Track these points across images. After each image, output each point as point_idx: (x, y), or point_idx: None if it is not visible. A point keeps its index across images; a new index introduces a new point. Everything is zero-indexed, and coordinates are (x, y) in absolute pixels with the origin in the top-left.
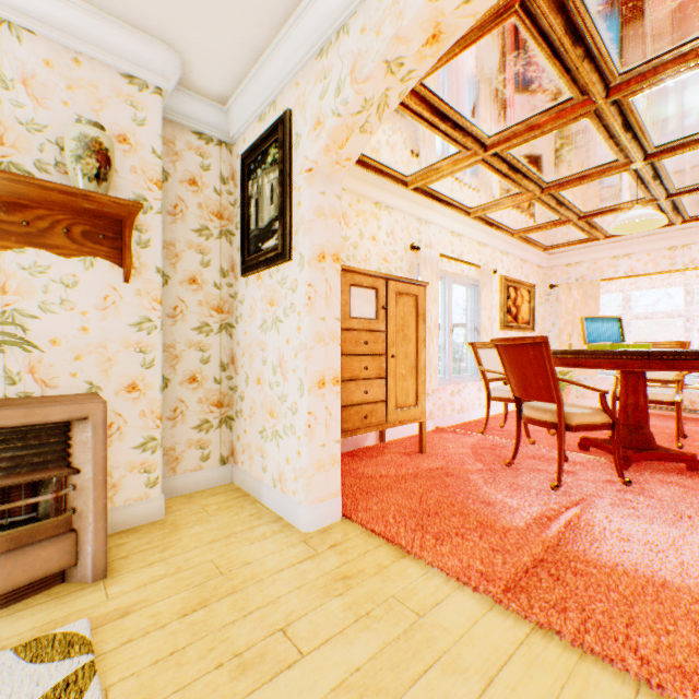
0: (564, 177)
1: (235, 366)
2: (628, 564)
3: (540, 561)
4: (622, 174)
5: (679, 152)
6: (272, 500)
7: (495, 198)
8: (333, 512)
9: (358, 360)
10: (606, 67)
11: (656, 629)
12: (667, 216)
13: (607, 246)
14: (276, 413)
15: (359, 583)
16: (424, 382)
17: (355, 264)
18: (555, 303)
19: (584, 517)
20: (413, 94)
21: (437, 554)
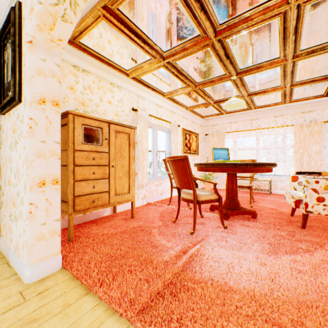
0: (204, 80)
1: (1, 173)
2: (214, 278)
3: (169, 284)
4: (228, 82)
5: (250, 73)
6: (13, 261)
7: (175, 88)
8: (53, 266)
9: (88, 169)
10: (213, 18)
11: (217, 326)
12: (249, 105)
13: (228, 117)
14: (16, 204)
15: (41, 325)
16: (134, 180)
17: (97, 115)
18: (207, 142)
19: (201, 249)
20: (115, 15)
21: (109, 289)
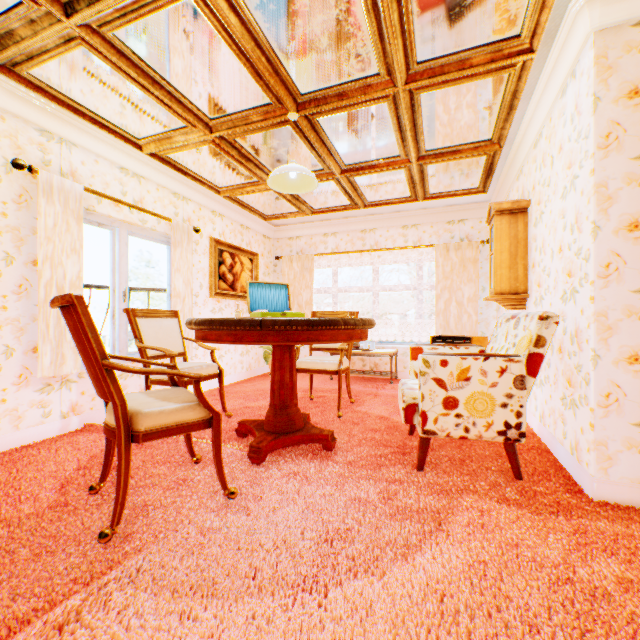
0: (227, 115)
1: None
2: None
3: None
4: (289, 128)
5: (326, 109)
6: None
7: (161, 128)
8: None
9: None
10: None
11: None
12: (352, 197)
13: (320, 223)
14: None
15: None
16: None
17: None
18: (281, 274)
19: (82, 614)
20: None
21: None
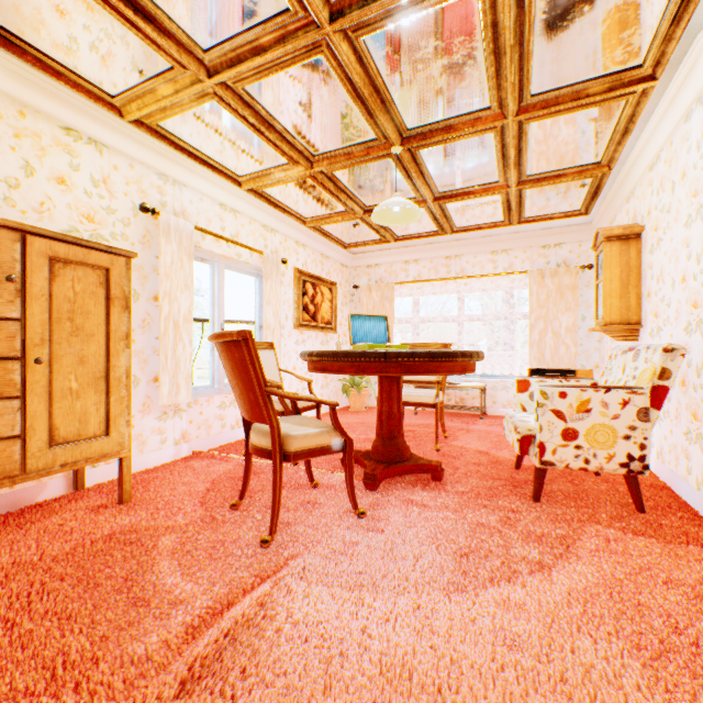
0: (331, 151)
1: None
2: None
3: None
4: (388, 161)
5: (431, 142)
6: None
7: (264, 166)
8: None
9: None
10: None
11: None
12: (440, 224)
13: (401, 250)
14: None
15: None
16: (128, 399)
17: (13, 213)
18: (359, 304)
19: (274, 597)
20: None
21: None
